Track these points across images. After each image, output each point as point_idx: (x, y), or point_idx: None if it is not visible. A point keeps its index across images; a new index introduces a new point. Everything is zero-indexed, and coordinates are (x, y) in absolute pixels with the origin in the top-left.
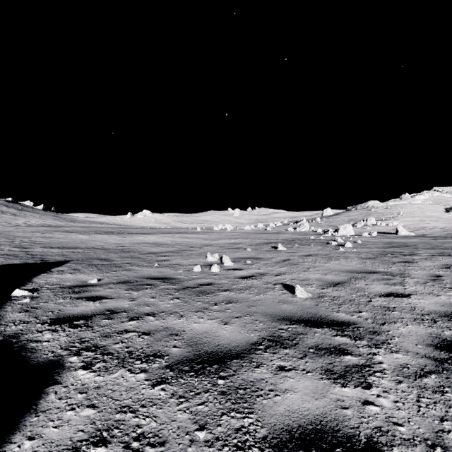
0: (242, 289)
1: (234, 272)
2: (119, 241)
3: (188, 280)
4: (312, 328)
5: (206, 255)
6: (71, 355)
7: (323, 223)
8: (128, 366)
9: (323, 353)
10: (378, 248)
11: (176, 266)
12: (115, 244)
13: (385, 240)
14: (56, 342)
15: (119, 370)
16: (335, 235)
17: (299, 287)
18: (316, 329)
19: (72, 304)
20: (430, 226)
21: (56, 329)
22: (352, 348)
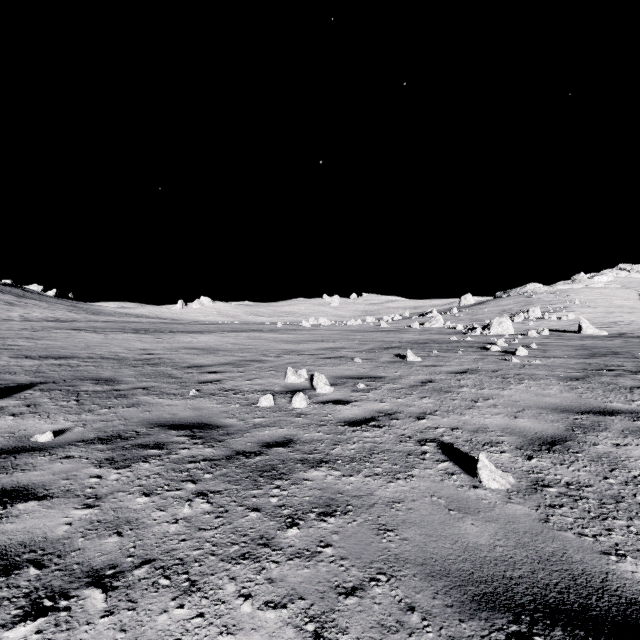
0: (355, 458)
1: (336, 408)
2: (149, 344)
3: (243, 431)
4: None
5: (286, 370)
6: None
7: (463, 316)
8: None
9: None
10: (574, 357)
11: (230, 394)
12: (140, 350)
13: (571, 343)
14: None
15: None
16: (486, 334)
17: (484, 461)
18: None
19: None
20: (624, 320)
21: None
22: None
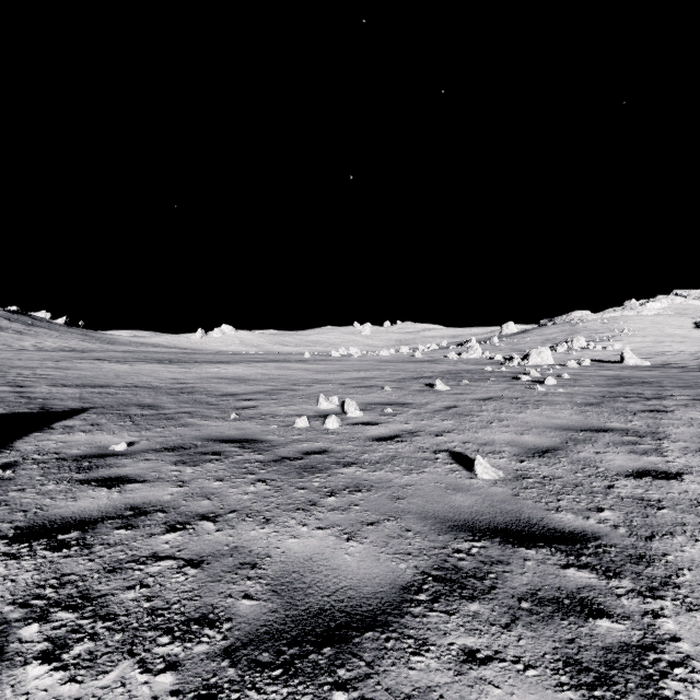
0: (379, 461)
1: (365, 428)
2: (178, 374)
3: (285, 444)
4: (517, 547)
5: (318, 398)
6: (28, 621)
7: (504, 346)
8: (141, 650)
9: (551, 612)
10: (600, 386)
11: (268, 418)
12: (171, 380)
13: (607, 373)
14: (8, 585)
15: (119, 663)
16: (524, 365)
17: (480, 460)
18: (526, 551)
19: (68, 495)
20: (673, 350)
21: (19, 553)
22: (607, 599)
